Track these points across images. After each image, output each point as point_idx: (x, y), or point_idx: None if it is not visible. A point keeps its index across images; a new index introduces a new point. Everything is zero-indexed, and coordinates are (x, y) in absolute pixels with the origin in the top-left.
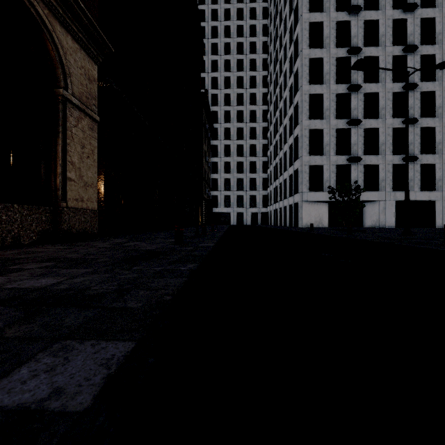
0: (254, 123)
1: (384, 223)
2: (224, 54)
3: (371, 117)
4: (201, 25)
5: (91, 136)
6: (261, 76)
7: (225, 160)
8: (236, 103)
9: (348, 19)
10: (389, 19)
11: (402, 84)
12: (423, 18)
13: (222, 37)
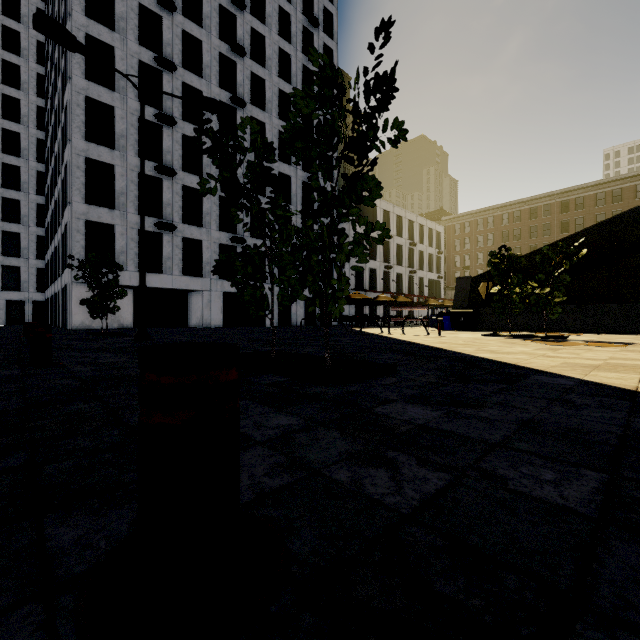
0: (14, 123)
1: (209, 321)
2: None
3: (194, 172)
4: None
5: None
6: (32, 39)
7: None
8: None
9: (159, 13)
10: (215, 48)
11: (232, 143)
12: (254, 73)
13: None
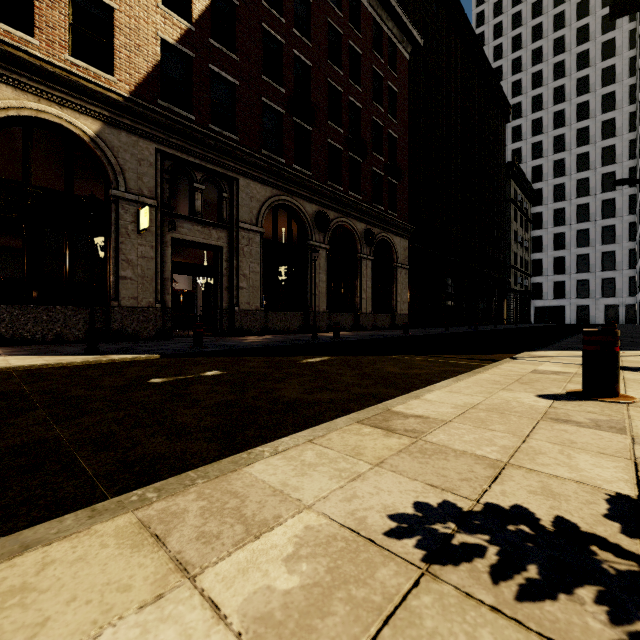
0: (610, 166)
1: None
2: (553, 80)
3: None
4: (516, 56)
5: (405, 278)
6: (625, 88)
7: (555, 231)
8: (576, 143)
9: None
10: None
11: None
12: None
13: (550, 57)
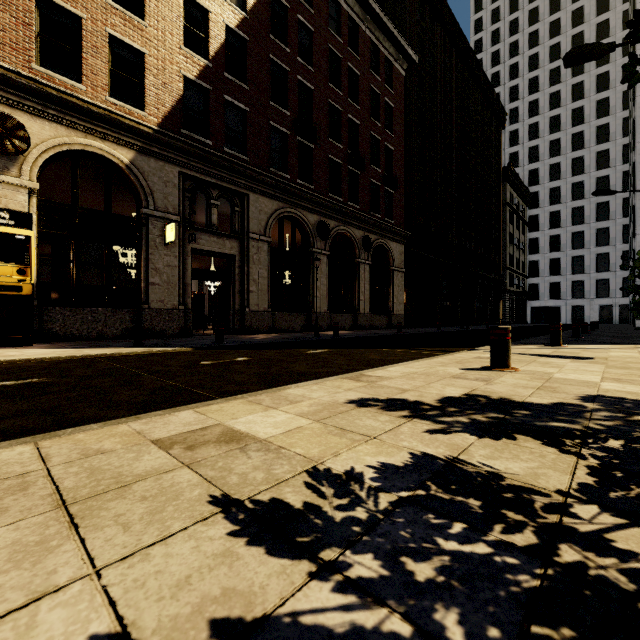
0: (604, 170)
1: None
2: (549, 86)
3: None
4: (513, 62)
5: (401, 280)
6: (618, 94)
7: (551, 233)
8: (571, 148)
9: None
10: None
11: None
12: None
13: (546, 63)
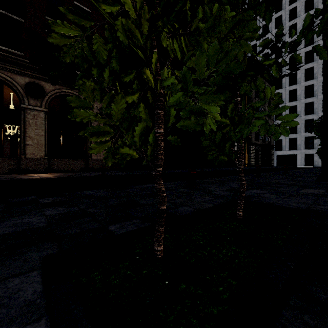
0: None
1: None
2: (289, 5)
3: None
4: None
5: None
6: None
7: (290, 104)
8: (304, 45)
9: None
10: None
11: None
12: None
13: None
